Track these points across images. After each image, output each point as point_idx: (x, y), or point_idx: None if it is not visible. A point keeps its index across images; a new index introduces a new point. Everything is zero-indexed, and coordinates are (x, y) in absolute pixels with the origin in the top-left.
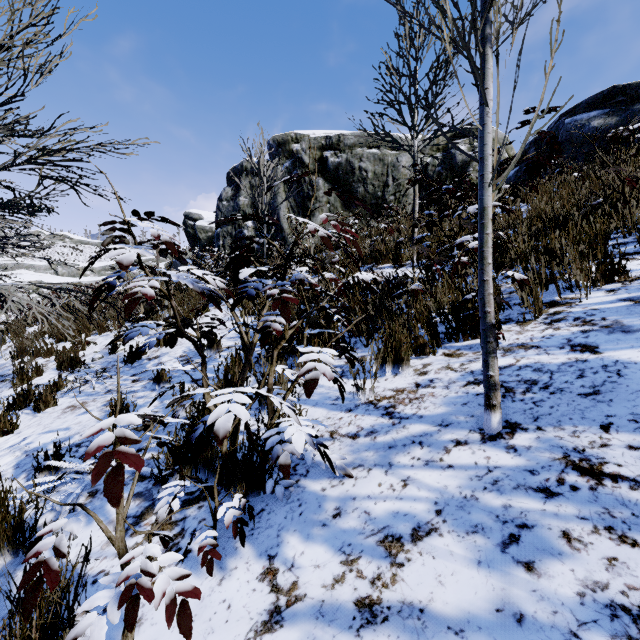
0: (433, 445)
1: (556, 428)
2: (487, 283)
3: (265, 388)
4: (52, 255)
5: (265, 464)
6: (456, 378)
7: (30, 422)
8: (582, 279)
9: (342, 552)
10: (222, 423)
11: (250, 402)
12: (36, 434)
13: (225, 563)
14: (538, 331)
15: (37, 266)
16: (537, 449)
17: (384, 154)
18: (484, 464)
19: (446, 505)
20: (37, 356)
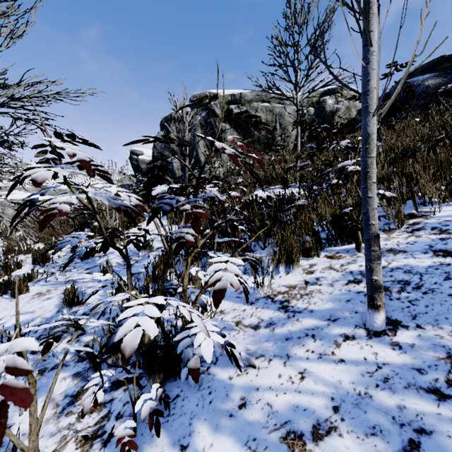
0: (324, 339)
1: (435, 327)
2: (371, 199)
3: (181, 287)
4: None
5: (180, 355)
6: (338, 277)
7: (7, 305)
8: (436, 196)
9: (248, 447)
10: (129, 340)
11: (159, 315)
12: (9, 316)
13: (142, 451)
14: (402, 238)
15: (26, 188)
16: (420, 347)
17: (273, 107)
18: (373, 360)
19: (342, 402)
20: (20, 253)
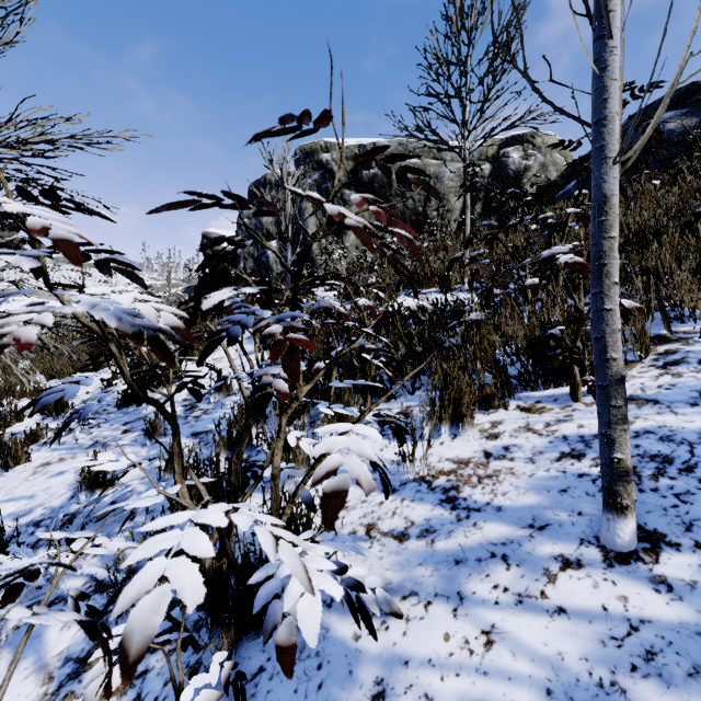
0: (525, 564)
1: None
2: (610, 314)
3: (271, 468)
4: (58, 280)
5: None
6: (543, 446)
7: None
8: None
9: None
10: (141, 617)
11: (211, 555)
12: None
13: None
14: (650, 378)
15: (41, 292)
16: None
17: (425, 164)
18: (620, 612)
19: (568, 700)
20: (23, 396)
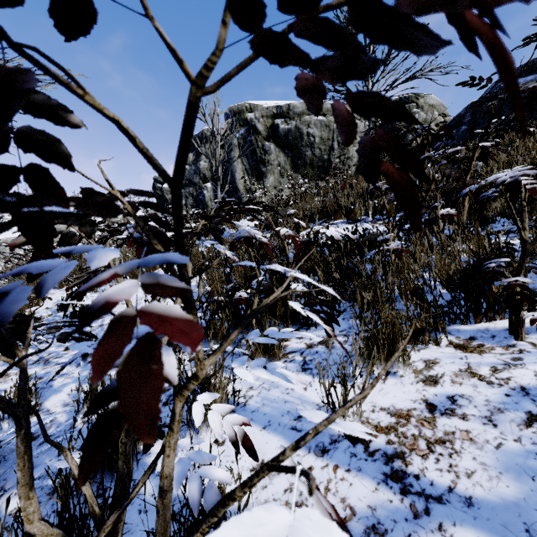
0: None
1: None
2: None
3: None
4: None
5: None
6: (499, 401)
7: None
8: None
9: None
10: None
11: None
12: None
13: None
14: None
15: None
16: None
17: (330, 121)
18: None
19: None
20: None
